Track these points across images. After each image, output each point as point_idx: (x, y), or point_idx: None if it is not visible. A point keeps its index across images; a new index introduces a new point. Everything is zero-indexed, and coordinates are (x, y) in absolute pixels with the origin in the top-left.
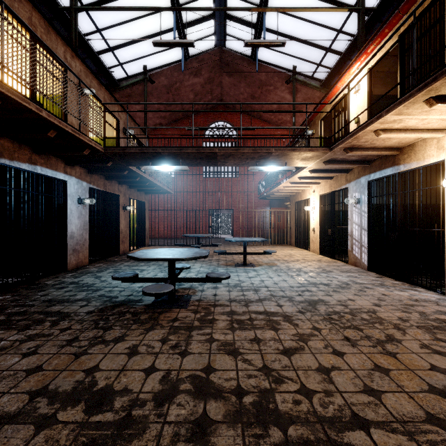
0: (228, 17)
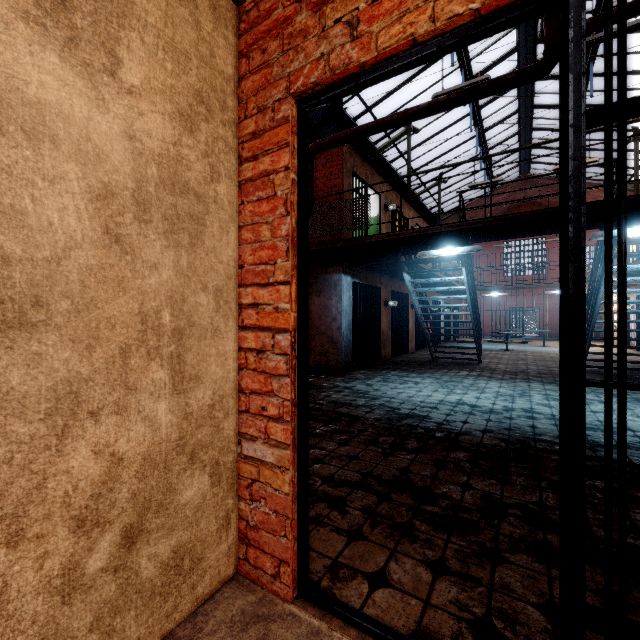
0: (532, 162)
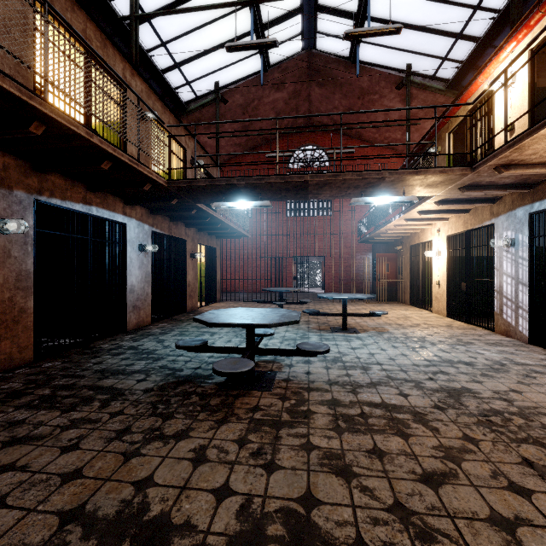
0: (319, 8)
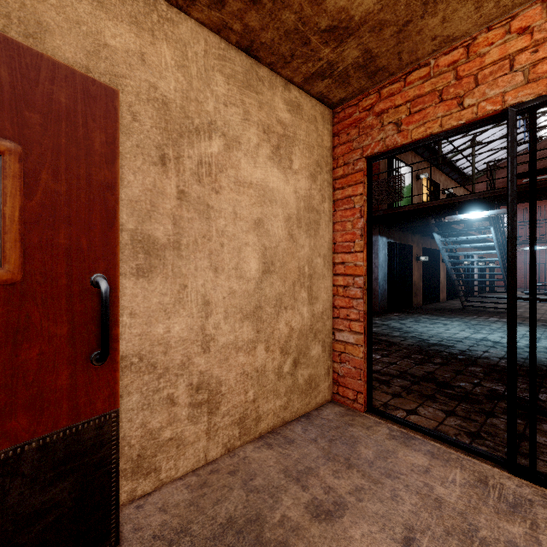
0: None
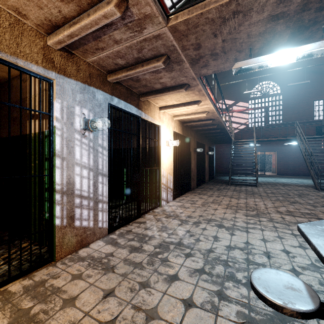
0: None
